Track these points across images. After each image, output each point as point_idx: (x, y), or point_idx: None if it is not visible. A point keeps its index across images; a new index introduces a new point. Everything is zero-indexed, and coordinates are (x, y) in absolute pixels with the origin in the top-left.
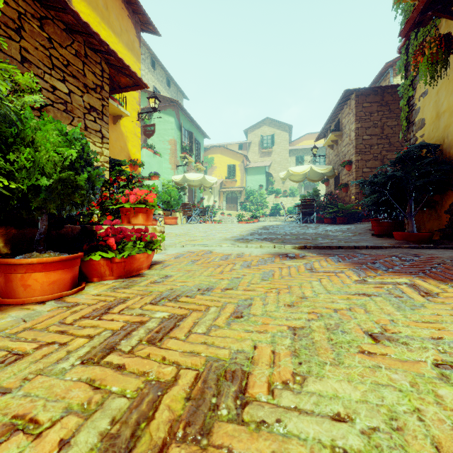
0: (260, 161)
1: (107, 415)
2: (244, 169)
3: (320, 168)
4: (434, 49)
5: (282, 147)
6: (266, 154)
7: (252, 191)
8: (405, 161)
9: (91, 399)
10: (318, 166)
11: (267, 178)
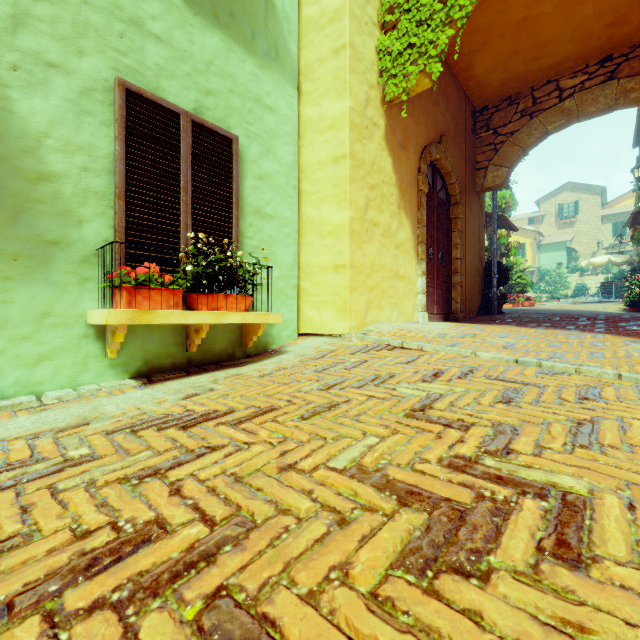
0: (557, 234)
1: (556, 306)
2: (536, 247)
3: (618, 258)
4: (635, 239)
5: (591, 214)
6: (567, 225)
7: (547, 270)
8: (635, 270)
9: (553, 306)
10: (616, 257)
11: (568, 254)
